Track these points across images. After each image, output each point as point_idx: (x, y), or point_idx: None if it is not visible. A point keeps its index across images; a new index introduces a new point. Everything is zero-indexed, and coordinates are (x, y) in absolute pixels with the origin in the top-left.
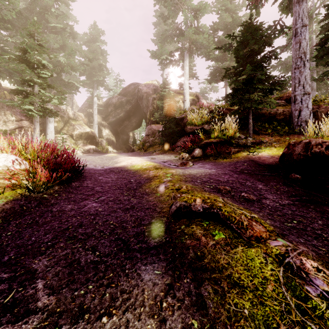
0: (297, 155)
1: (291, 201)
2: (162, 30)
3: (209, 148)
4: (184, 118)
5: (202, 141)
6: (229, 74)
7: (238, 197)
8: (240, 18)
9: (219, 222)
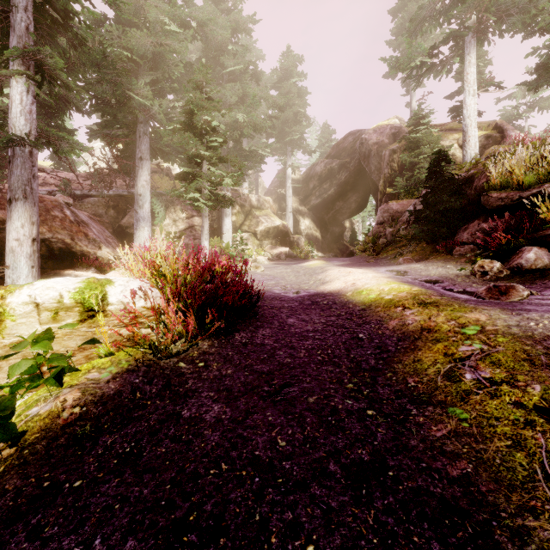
0: None
1: None
2: (408, 17)
3: None
4: (473, 177)
5: (546, 226)
6: None
7: None
8: None
9: None
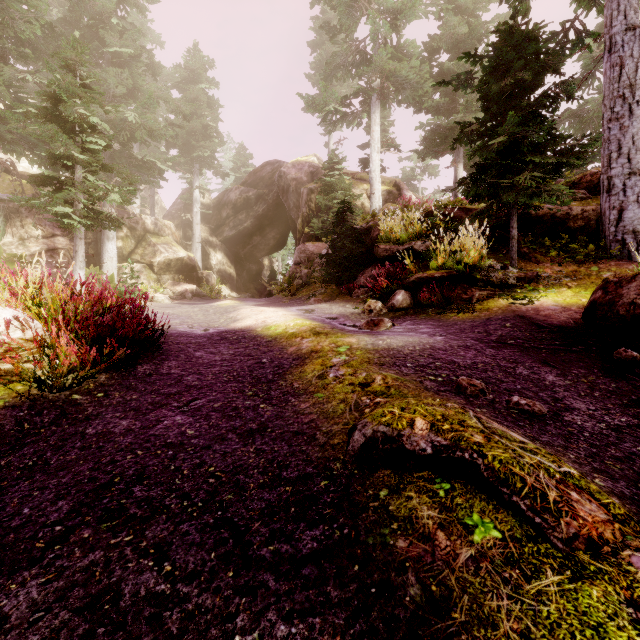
0: (627, 306)
1: (634, 417)
2: (326, 56)
3: (426, 291)
4: (371, 228)
5: (410, 274)
6: (467, 135)
7: (504, 405)
8: (486, 25)
9: (478, 487)
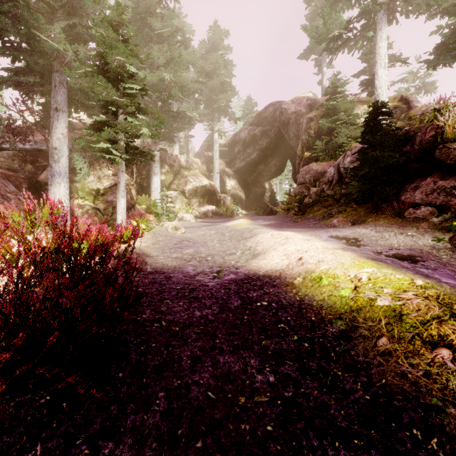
0: None
1: None
2: (320, 6)
3: None
4: (408, 134)
5: None
6: None
7: None
8: None
9: None
